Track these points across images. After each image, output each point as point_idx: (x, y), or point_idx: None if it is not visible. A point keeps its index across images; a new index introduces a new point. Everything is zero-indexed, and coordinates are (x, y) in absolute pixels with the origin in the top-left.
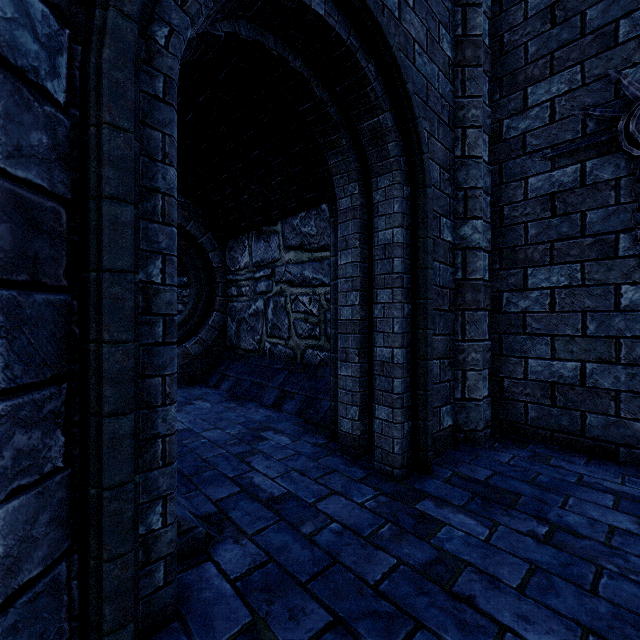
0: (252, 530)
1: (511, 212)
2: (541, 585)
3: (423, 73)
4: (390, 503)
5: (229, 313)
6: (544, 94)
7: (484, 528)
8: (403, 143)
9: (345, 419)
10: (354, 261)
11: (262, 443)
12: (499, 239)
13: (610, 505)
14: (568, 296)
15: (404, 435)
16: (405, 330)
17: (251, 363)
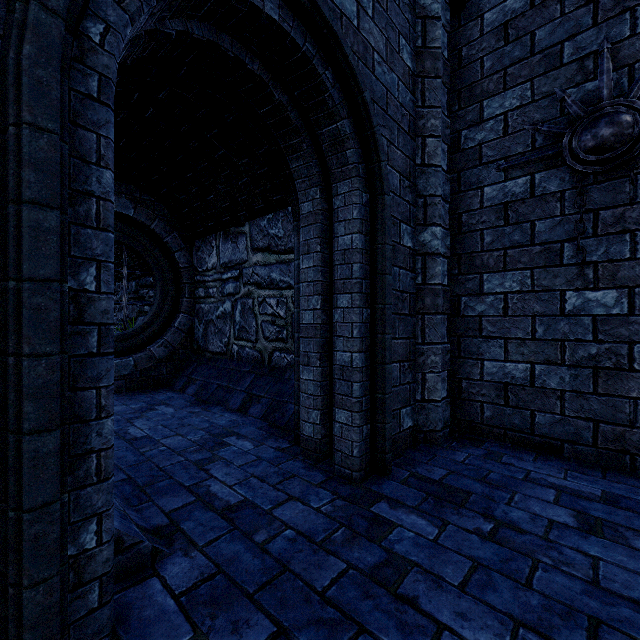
0: (203, 541)
1: (469, 219)
2: (481, 582)
3: (383, 82)
4: (346, 507)
5: (196, 315)
6: (498, 108)
7: (434, 528)
8: (362, 150)
9: (307, 423)
10: (315, 265)
11: (224, 449)
12: (458, 245)
13: (551, 500)
14: (519, 301)
15: (363, 438)
16: (364, 335)
17: (218, 366)
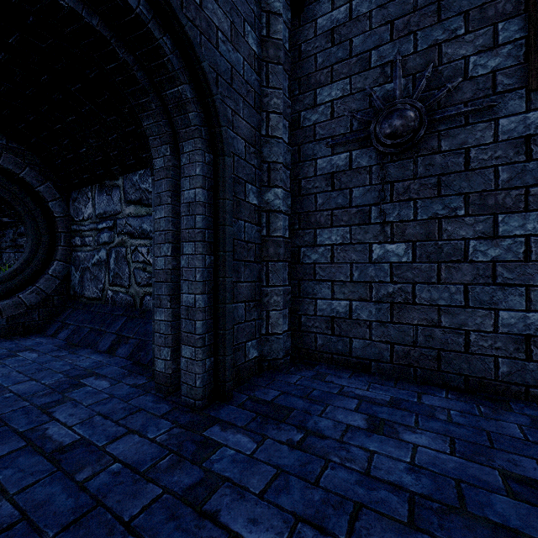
0: (17, 488)
1: (306, 185)
2: (279, 486)
3: (227, 59)
4: (181, 434)
5: (73, 262)
6: (327, 96)
7: (254, 443)
8: (204, 115)
9: (159, 360)
10: (166, 216)
11: (77, 390)
12: (298, 205)
13: (353, 408)
14: (342, 251)
15: (206, 370)
16: (207, 278)
17: (93, 311)
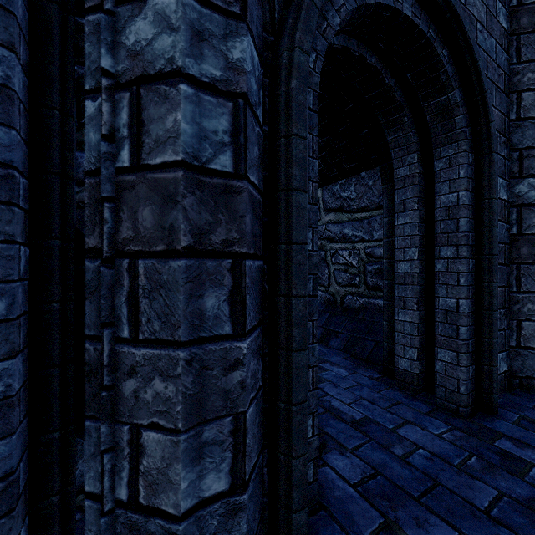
0: (350, 446)
1: None
2: None
3: (483, 48)
4: (467, 438)
5: None
6: None
7: None
8: (468, 115)
9: (402, 358)
10: (412, 222)
11: (325, 373)
12: None
13: None
14: None
15: (469, 377)
16: (470, 283)
17: None
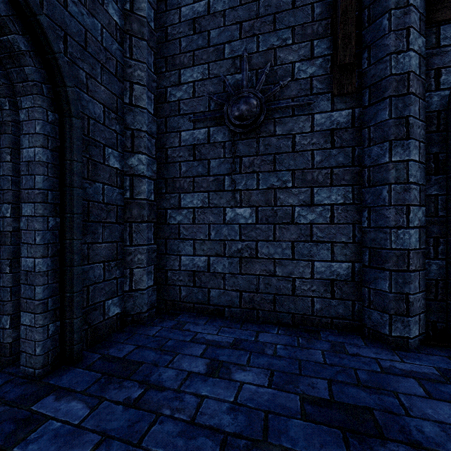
0: None
1: (172, 153)
2: None
3: (80, 21)
4: (2, 413)
5: None
6: (190, 77)
7: (87, 410)
8: (46, 71)
9: None
10: (5, 174)
11: None
12: (165, 171)
13: (199, 354)
14: (202, 214)
15: (49, 336)
16: (50, 241)
17: None
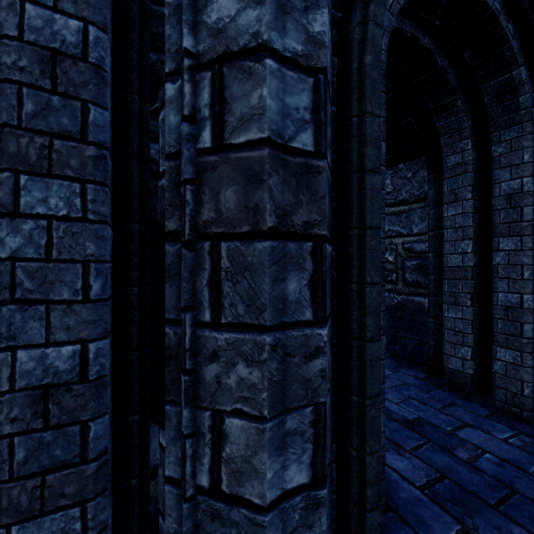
0: (408, 446)
1: None
2: None
3: None
4: None
5: None
6: None
7: None
8: None
9: (453, 357)
10: (465, 212)
11: None
12: None
13: None
14: None
15: None
16: None
17: None
